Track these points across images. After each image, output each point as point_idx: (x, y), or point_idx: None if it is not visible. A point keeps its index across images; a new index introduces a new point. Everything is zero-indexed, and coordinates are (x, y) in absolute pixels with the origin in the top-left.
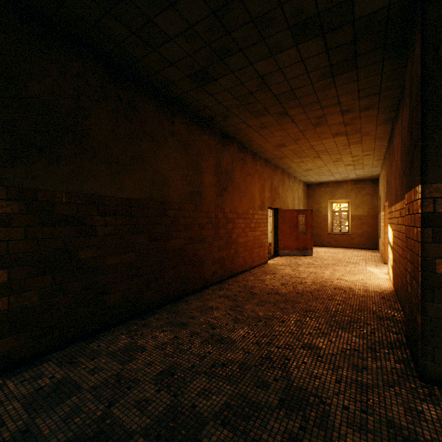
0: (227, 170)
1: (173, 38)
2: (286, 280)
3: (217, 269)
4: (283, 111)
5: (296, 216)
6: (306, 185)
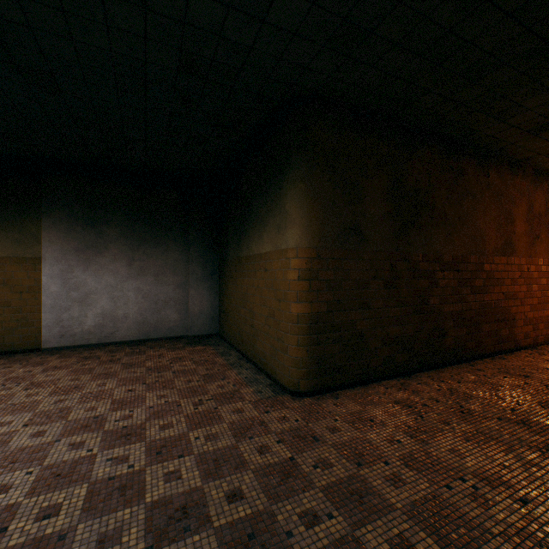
0: (539, 214)
1: (531, 109)
2: None
3: (528, 331)
4: None
5: None
6: None
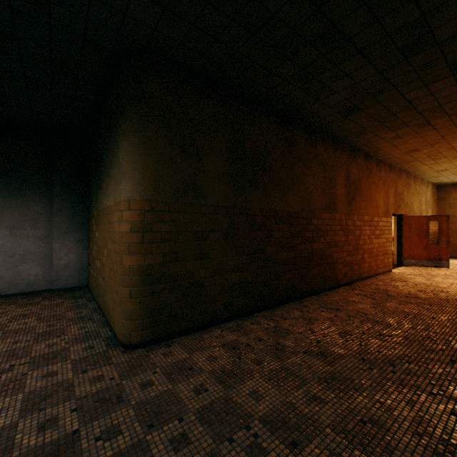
0: (354, 181)
1: (338, 92)
2: (422, 288)
3: (347, 272)
4: (424, 122)
5: (426, 223)
6: (435, 186)
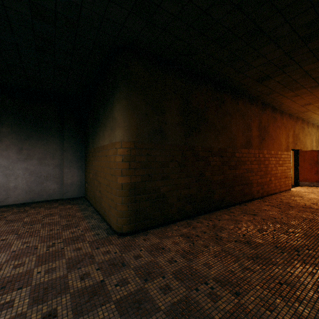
0: (264, 126)
1: (256, 67)
2: (314, 201)
3: (259, 190)
4: (316, 85)
5: (316, 155)
6: None
